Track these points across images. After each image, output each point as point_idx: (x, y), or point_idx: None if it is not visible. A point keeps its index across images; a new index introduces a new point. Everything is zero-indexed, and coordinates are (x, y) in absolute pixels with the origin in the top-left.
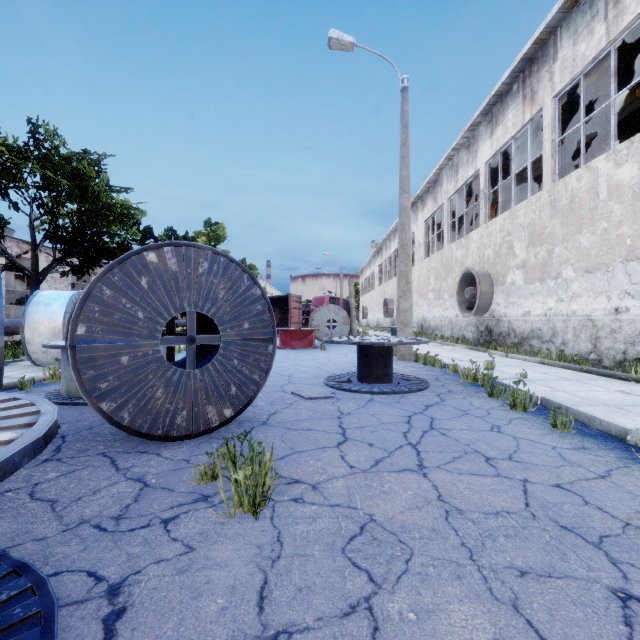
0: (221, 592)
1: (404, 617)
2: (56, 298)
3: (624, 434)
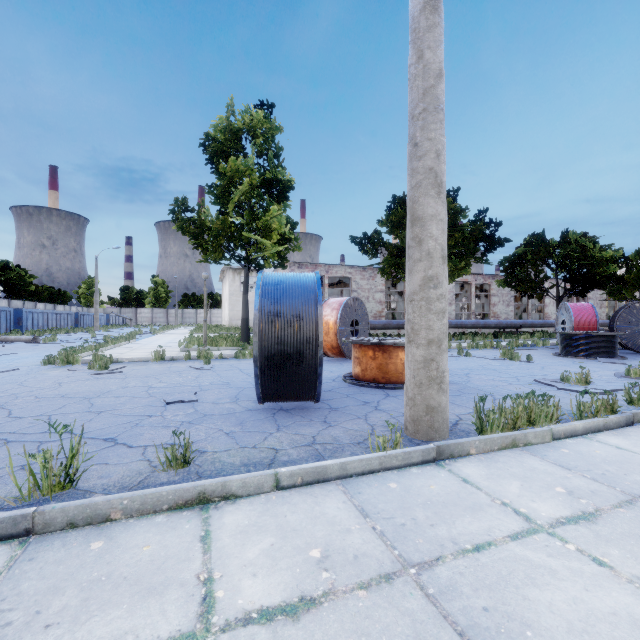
0: None
1: None
2: None
3: None
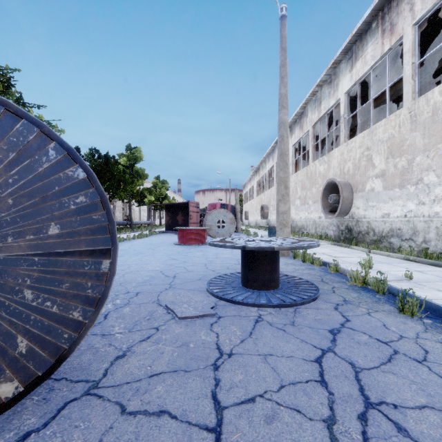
0: None
1: None
2: None
3: None
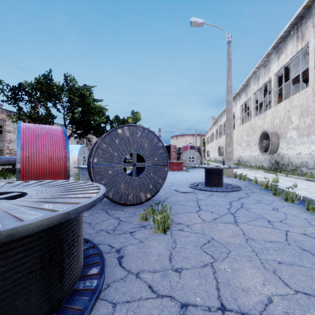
0: (155, 255)
1: (226, 270)
2: (75, 148)
3: None
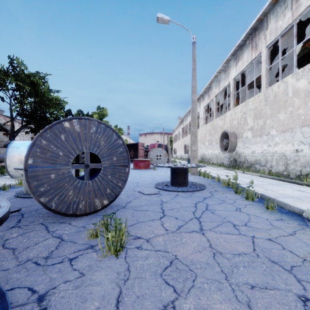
0: (97, 299)
1: None
2: (22, 144)
3: (301, 212)
